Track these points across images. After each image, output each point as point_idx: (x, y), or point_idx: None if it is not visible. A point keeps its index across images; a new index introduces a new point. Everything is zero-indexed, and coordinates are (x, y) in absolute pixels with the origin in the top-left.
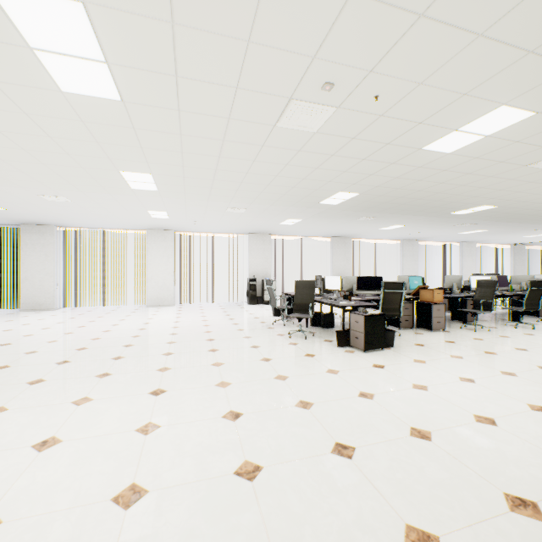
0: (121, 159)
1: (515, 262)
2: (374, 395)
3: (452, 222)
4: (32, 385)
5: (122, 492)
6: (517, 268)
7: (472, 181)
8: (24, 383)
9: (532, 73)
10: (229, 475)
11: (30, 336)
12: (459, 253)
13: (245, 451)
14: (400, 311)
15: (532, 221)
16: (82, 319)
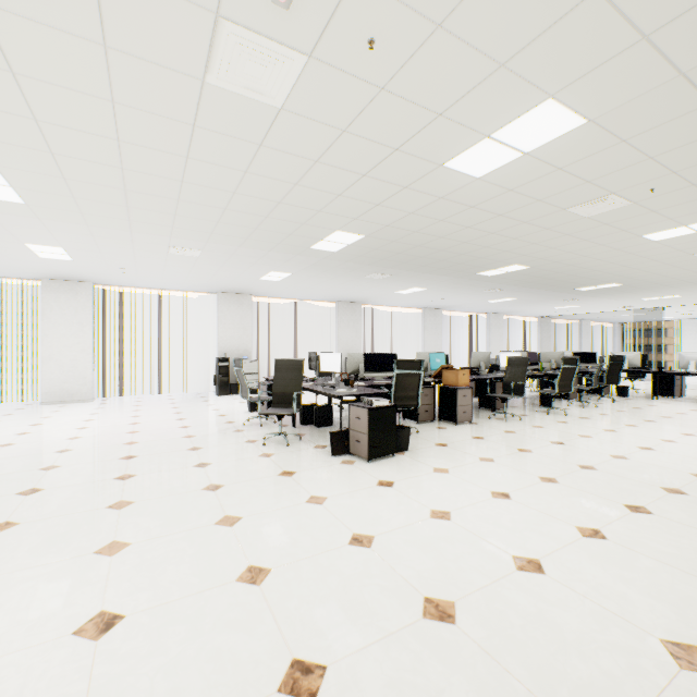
0: None
1: (542, 338)
2: (374, 537)
3: (480, 286)
4: None
5: None
6: (544, 344)
7: (505, 228)
8: None
9: (593, 38)
10: None
11: None
12: (486, 326)
13: None
14: (418, 399)
15: (561, 289)
16: None
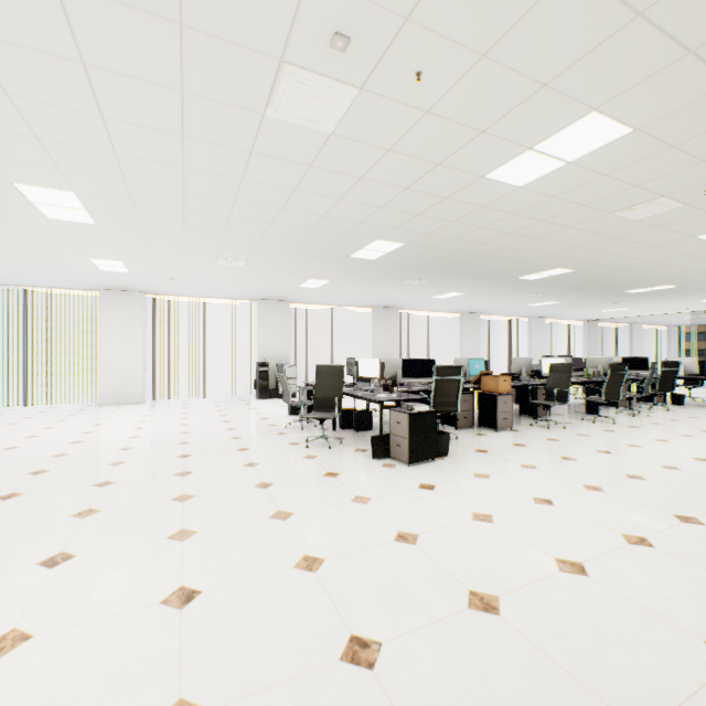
0: (7, 159)
1: (588, 342)
2: (419, 536)
3: (520, 290)
4: None
5: None
6: (590, 348)
7: (547, 233)
8: None
9: (637, 56)
10: None
11: None
12: (527, 331)
13: (183, 677)
14: (457, 405)
15: (609, 291)
16: None
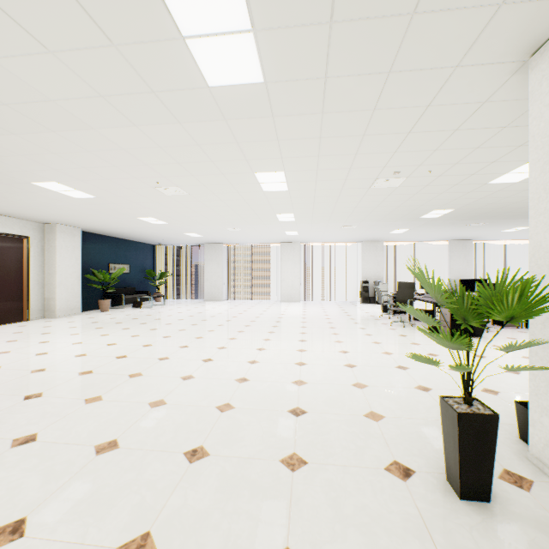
0: (279, 209)
1: None
2: (439, 355)
3: None
4: (240, 332)
5: (297, 363)
6: None
7: None
8: (236, 331)
9: None
10: (341, 365)
11: (221, 313)
12: None
13: (349, 361)
14: None
15: None
16: (242, 307)
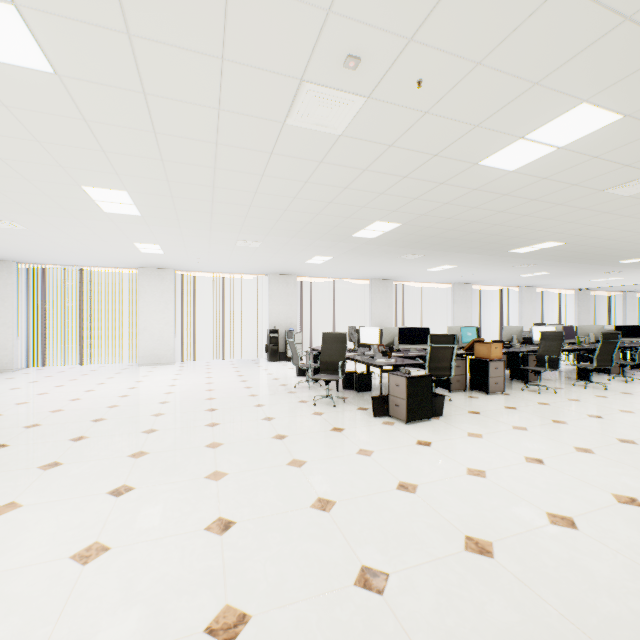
0: (79, 168)
1: (580, 310)
2: (418, 486)
3: (511, 262)
4: None
5: None
6: (581, 316)
7: (538, 210)
8: None
9: (626, 53)
10: (196, 635)
11: None
12: (518, 299)
13: (228, 588)
14: (450, 370)
15: (601, 262)
16: (47, 383)
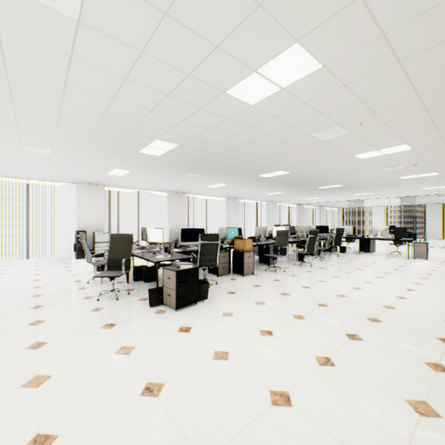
0: None
1: (299, 217)
2: (164, 385)
3: (261, 184)
4: None
5: None
6: (300, 220)
7: (273, 145)
8: None
9: None
10: None
11: None
12: (266, 209)
13: None
14: (216, 261)
15: (309, 187)
16: None
